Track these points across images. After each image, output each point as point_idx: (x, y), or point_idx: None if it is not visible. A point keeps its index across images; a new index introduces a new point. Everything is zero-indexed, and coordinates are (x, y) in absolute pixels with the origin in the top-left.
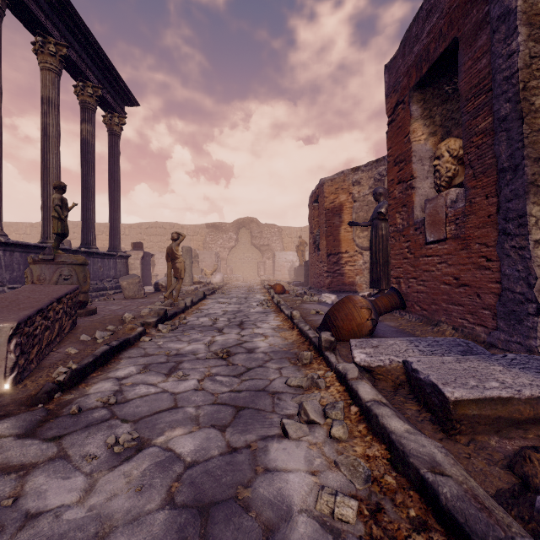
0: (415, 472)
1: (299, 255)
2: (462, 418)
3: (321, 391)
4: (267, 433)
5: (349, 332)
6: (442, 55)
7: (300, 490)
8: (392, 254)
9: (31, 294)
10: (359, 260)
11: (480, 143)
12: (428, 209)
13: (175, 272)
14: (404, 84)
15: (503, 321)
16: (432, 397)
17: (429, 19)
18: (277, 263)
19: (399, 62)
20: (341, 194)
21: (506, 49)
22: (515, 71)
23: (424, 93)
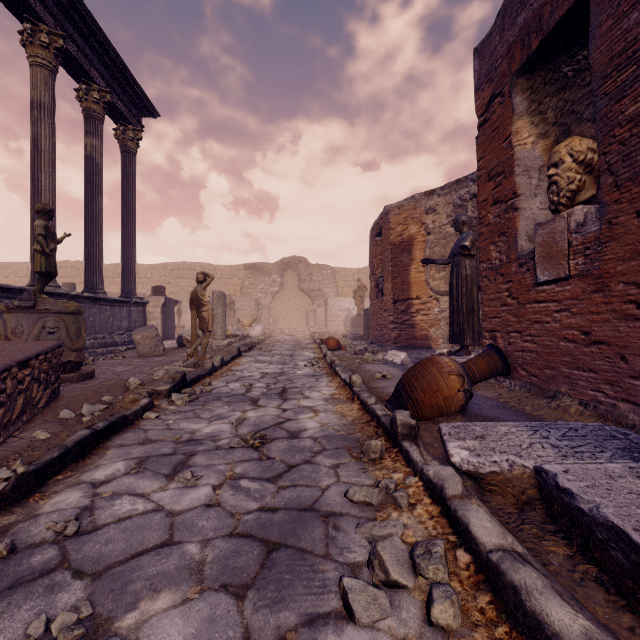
0: None
1: (357, 302)
2: None
3: (403, 512)
4: (317, 607)
5: (433, 407)
6: (562, 20)
7: None
8: (485, 299)
9: None
10: (433, 308)
11: (627, 137)
12: (540, 237)
13: (200, 324)
14: (503, 70)
15: None
16: (610, 549)
17: None
18: (330, 312)
19: (495, 41)
20: (411, 225)
21: None
22: None
23: (532, 79)
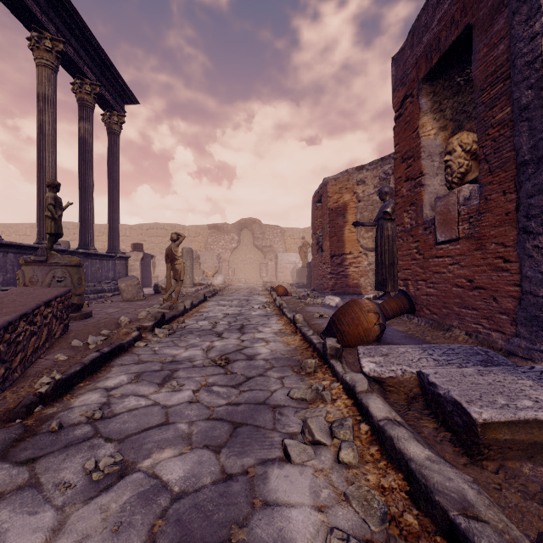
0: (442, 514)
1: (301, 256)
2: (492, 442)
3: (327, 404)
4: (267, 455)
5: (356, 337)
6: (454, 43)
7: (305, 532)
8: (400, 255)
9: (18, 297)
10: (363, 261)
11: (497, 136)
12: (438, 207)
13: (174, 274)
14: (412, 77)
15: (524, 328)
16: (454, 416)
17: (439, 6)
18: (279, 265)
19: (407, 54)
20: (345, 194)
21: (528, 31)
22: (539, 54)
23: (434, 85)
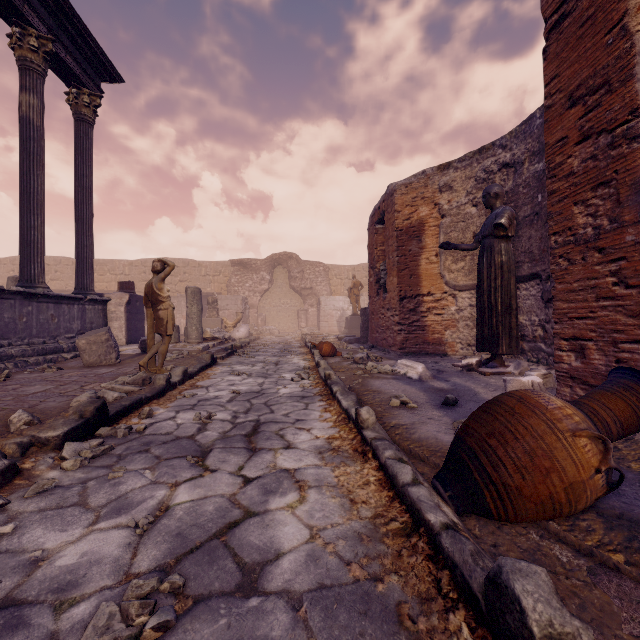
0: None
1: (352, 300)
2: None
3: None
4: None
5: (541, 504)
6: None
7: None
8: (561, 290)
9: None
10: (449, 306)
11: None
12: None
13: (157, 326)
14: None
15: None
16: None
17: None
18: (322, 312)
19: None
20: (421, 206)
21: None
22: None
23: None
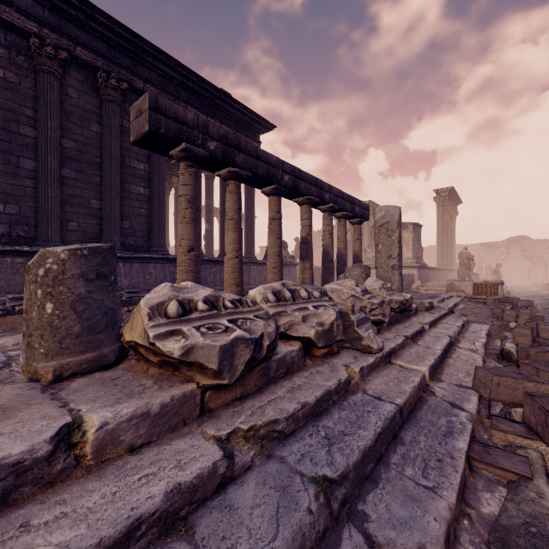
0: None
1: None
2: None
3: None
4: (545, 294)
5: None
6: None
7: None
8: None
9: None
10: None
11: None
12: None
13: (497, 277)
14: None
15: None
16: None
17: None
18: None
19: None
20: None
21: None
22: None
23: None
